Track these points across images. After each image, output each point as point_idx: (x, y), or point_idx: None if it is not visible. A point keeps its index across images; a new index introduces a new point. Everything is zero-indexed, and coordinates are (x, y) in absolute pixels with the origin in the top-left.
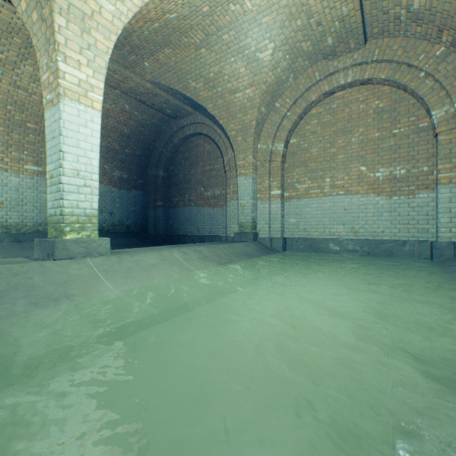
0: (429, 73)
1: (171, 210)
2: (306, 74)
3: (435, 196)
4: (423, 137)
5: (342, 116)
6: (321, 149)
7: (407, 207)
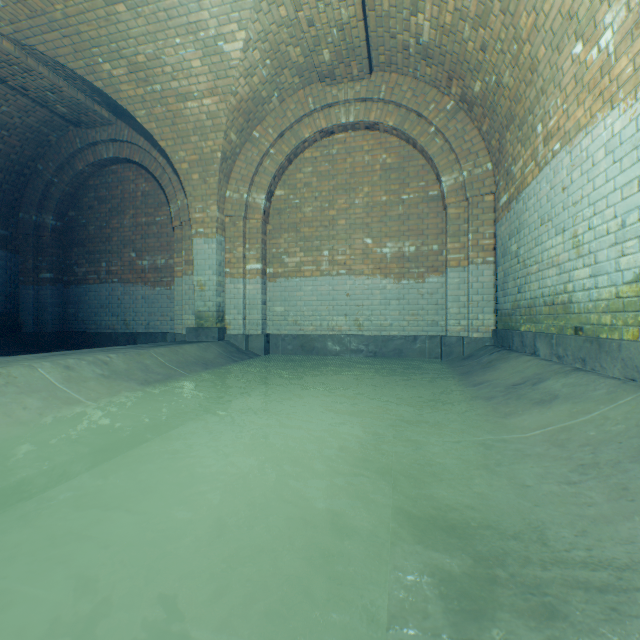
0: (440, 129)
1: (72, 288)
2: (297, 98)
3: (445, 281)
4: (433, 208)
5: (344, 167)
6: (318, 210)
7: (417, 294)
